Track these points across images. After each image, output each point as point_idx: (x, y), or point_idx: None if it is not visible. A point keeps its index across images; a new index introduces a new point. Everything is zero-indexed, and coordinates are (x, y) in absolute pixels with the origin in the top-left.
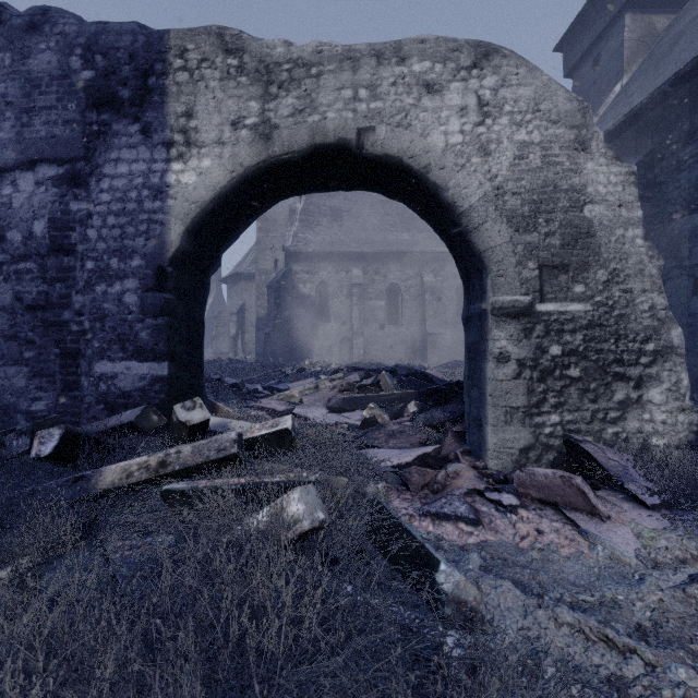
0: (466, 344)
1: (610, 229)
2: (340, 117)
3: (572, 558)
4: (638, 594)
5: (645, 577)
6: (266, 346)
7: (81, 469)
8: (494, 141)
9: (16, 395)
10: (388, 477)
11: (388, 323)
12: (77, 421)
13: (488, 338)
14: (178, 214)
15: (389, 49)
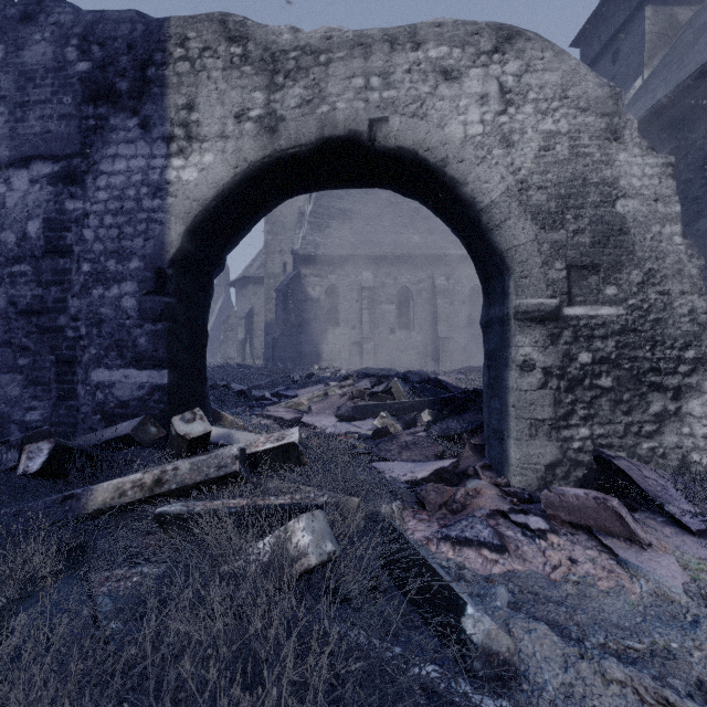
0: (485, 350)
1: (645, 226)
2: (351, 107)
3: (612, 594)
4: (695, 642)
5: (700, 619)
6: (275, 351)
7: (72, 486)
8: (517, 131)
9: (10, 404)
10: (403, 494)
11: (399, 327)
12: (73, 432)
13: (510, 345)
14: (178, 212)
15: (404, 34)
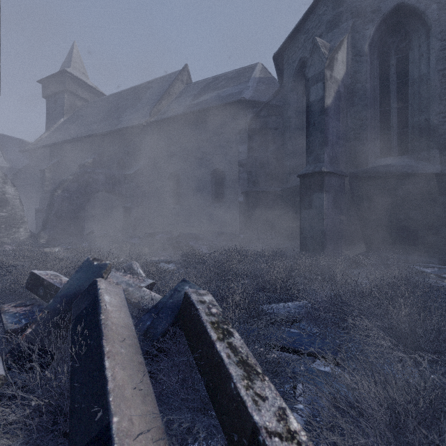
0: None
1: (12, 200)
2: None
3: None
4: None
5: None
6: None
7: None
8: None
9: None
10: None
11: None
12: None
13: None
14: None
15: None
